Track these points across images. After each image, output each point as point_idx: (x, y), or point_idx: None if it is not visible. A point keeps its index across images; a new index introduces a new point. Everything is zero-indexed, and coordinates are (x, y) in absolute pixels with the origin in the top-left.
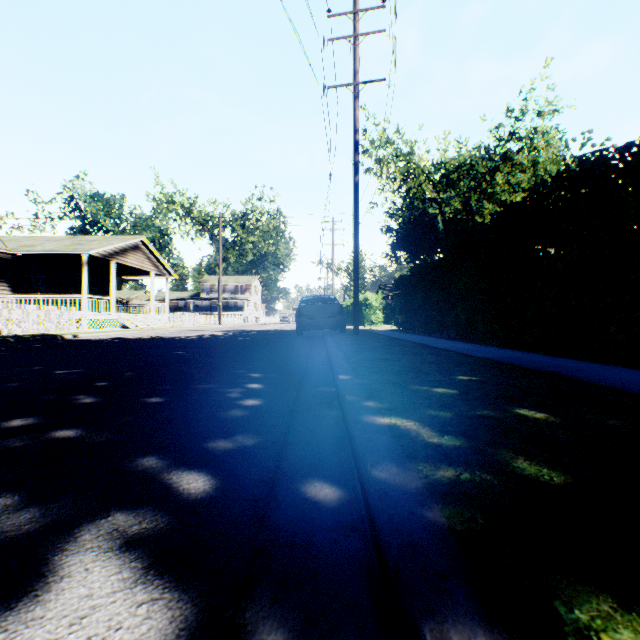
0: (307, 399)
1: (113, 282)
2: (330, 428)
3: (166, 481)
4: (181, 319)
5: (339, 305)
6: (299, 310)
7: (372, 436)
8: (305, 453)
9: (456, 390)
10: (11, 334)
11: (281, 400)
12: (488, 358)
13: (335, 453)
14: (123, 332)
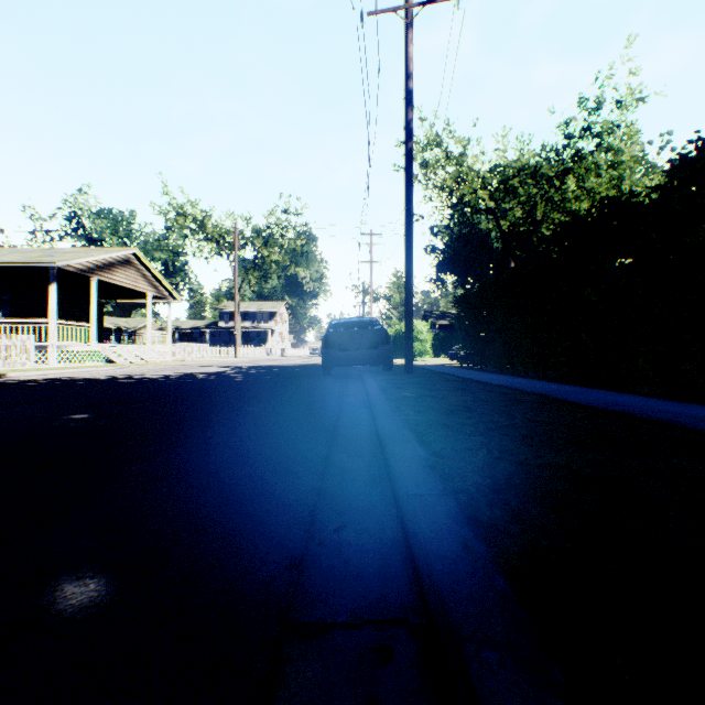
0: None
1: (94, 304)
2: None
3: None
4: (186, 351)
5: (383, 331)
6: (326, 338)
7: None
8: None
9: None
10: None
11: None
12: None
13: None
14: (86, 369)
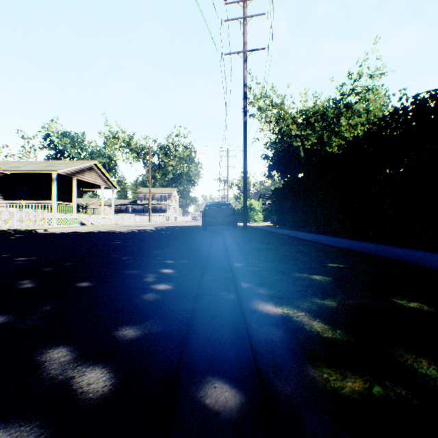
0: (209, 283)
1: (74, 192)
2: (228, 313)
3: (67, 381)
4: (122, 218)
5: (232, 208)
6: (204, 212)
7: (269, 330)
8: (206, 343)
9: (331, 277)
10: (0, 229)
11: (188, 284)
12: (345, 248)
13: (234, 342)
14: (80, 227)
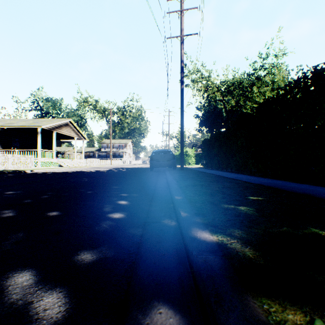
0: (155, 213)
1: (54, 142)
2: (171, 239)
3: (25, 306)
4: (90, 162)
5: (173, 154)
6: (151, 157)
7: (208, 257)
8: (152, 267)
9: (254, 208)
10: None
11: (138, 213)
12: (260, 184)
13: (176, 266)
14: (58, 168)
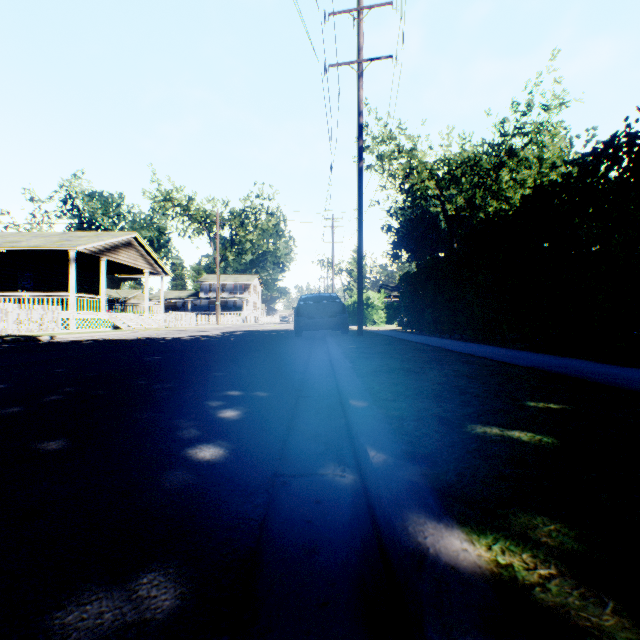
0: (302, 444)
1: (103, 280)
2: (345, 536)
3: None
4: (176, 319)
5: (341, 303)
6: (298, 309)
7: None
8: None
9: (552, 436)
10: None
11: (260, 447)
12: (536, 368)
13: None
14: (109, 333)
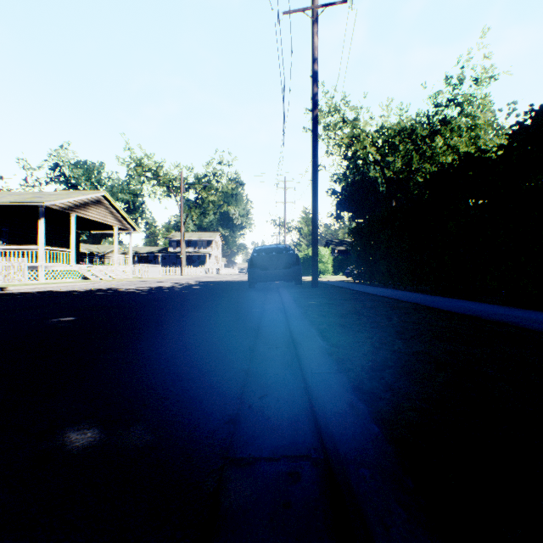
0: None
1: (73, 234)
2: None
3: None
4: (143, 270)
5: (295, 255)
6: (251, 260)
7: None
8: None
9: None
10: None
11: None
12: None
13: None
14: (68, 284)
